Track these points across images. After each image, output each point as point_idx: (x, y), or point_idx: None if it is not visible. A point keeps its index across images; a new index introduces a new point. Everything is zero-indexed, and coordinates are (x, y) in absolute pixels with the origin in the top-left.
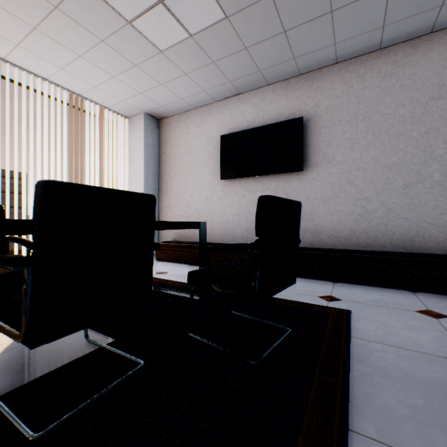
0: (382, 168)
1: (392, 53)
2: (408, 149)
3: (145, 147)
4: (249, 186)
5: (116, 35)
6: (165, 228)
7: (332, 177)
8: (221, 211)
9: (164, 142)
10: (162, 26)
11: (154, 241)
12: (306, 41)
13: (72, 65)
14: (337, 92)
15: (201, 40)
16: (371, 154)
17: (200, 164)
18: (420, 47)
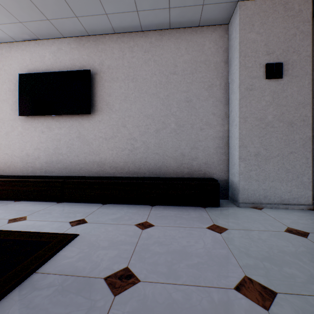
0: (144, 117)
1: (149, 36)
2: (158, 105)
3: None
4: (48, 124)
5: None
6: None
7: (112, 121)
8: (22, 145)
9: None
10: None
11: None
12: (80, 2)
13: None
14: (116, 56)
15: None
16: (137, 106)
17: None
18: (165, 36)
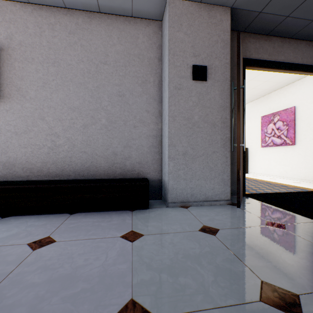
0: (68, 109)
1: (75, 16)
2: (86, 97)
3: None
4: None
5: None
6: None
7: (26, 111)
8: None
9: None
10: None
11: None
12: None
13: None
14: (31, 31)
15: None
16: (60, 95)
17: None
18: (94, 20)
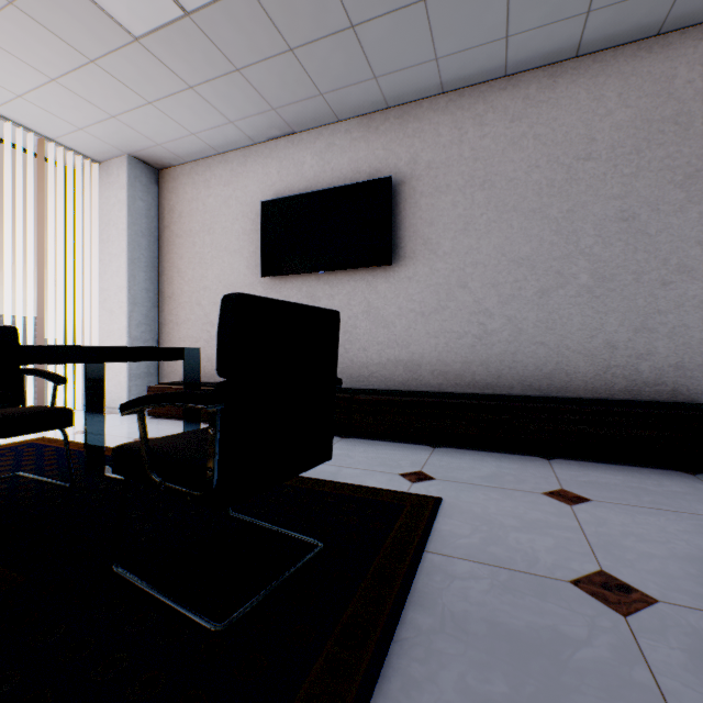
0: (509, 264)
1: (523, 84)
2: (545, 236)
3: (130, 216)
4: (310, 289)
5: None
6: (91, 359)
7: (436, 277)
8: None
9: (168, 210)
10: None
11: None
12: (391, 49)
13: None
14: (444, 140)
15: (208, 25)
16: (494, 240)
17: (228, 249)
18: (562, 77)
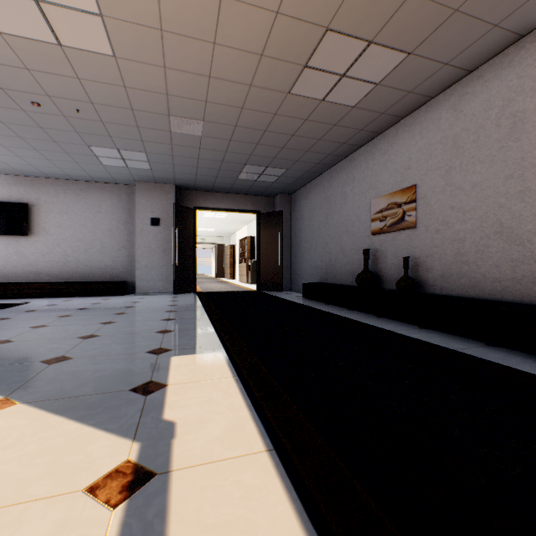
0: (76, 240)
1: (81, 184)
2: (88, 233)
3: None
4: None
5: None
6: None
7: (49, 242)
8: None
9: None
10: None
11: None
12: (23, 168)
13: None
14: (52, 194)
15: None
16: (71, 232)
17: None
18: (93, 186)
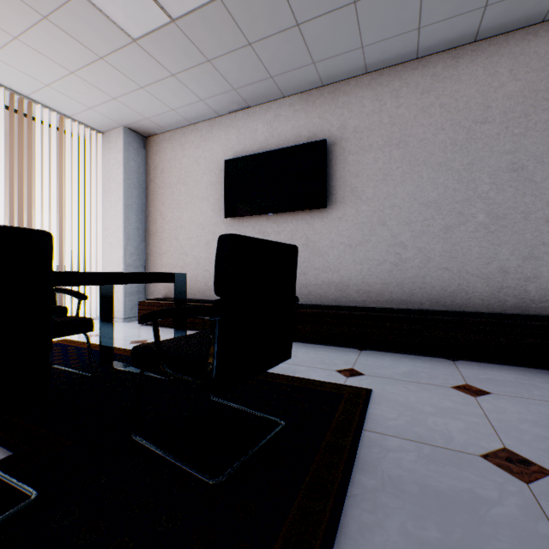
0: (419, 206)
1: (431, 64)
2: (449, 184)
3: (125, 173)
4: (261, 227)
5: (64, 10)
6: (112, 281)
7: (361, 217)
8: None
9: (153, 167)
10: (130, 3)
11: (51, 303)
12: (327, 41)
13: (5, 50)
14: (367, 110)
15: (188, 28)
16: (407, 188)
17: (199, 197)
18: (463, 58)
